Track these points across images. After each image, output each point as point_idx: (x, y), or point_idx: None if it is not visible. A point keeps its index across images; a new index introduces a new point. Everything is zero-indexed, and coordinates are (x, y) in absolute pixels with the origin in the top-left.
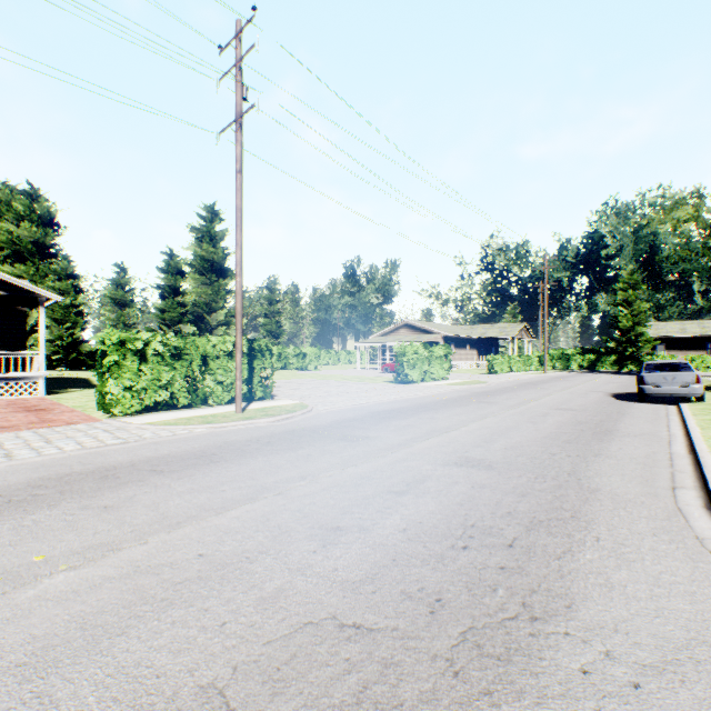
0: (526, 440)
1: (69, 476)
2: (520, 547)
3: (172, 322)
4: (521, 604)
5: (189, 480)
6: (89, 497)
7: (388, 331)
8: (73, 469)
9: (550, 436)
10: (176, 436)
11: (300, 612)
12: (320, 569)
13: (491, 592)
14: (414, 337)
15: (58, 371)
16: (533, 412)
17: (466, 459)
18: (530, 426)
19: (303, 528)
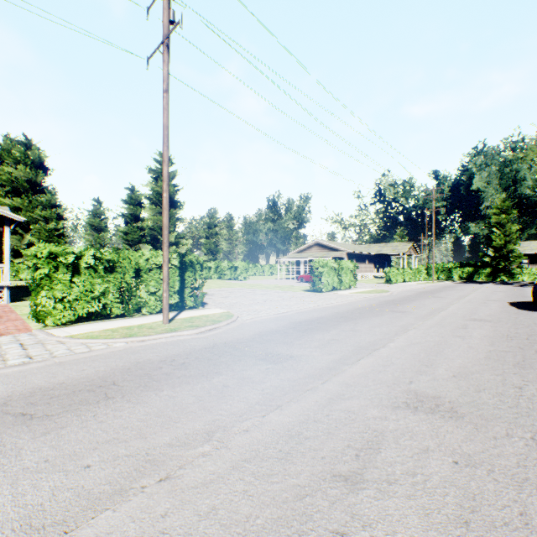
0: (469, 363)
1: None
2: None
3: (133, 242)
4: None
5: (53, 438)
6: None
7: (302, 249)
8: None
9: (492, 356)
10: (89, 352)
11: None
12: None
13: None
14: (324, 253)
15: None
16: (451, 323)
17: (416, 396)
18: (460, 341)
19: None
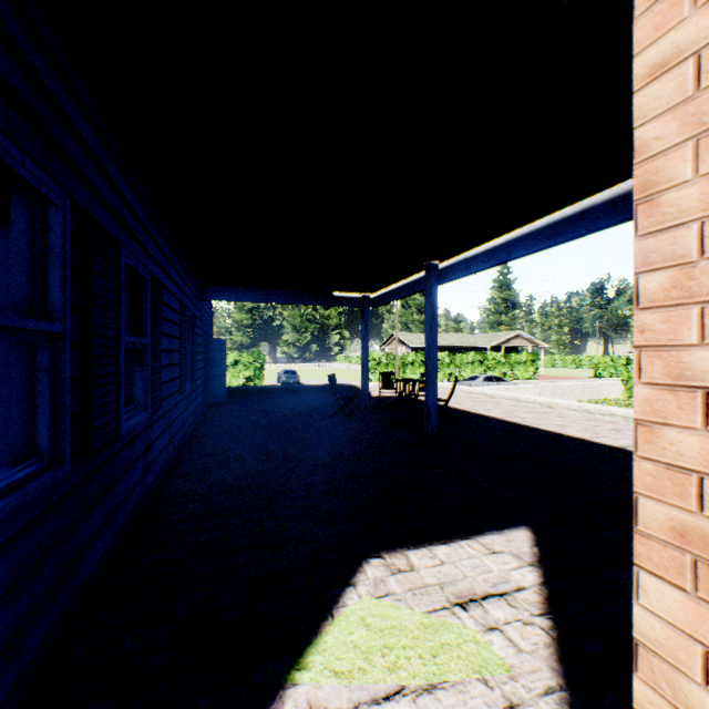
0: None
1: None
2: None
3: None
4: None
5: None
6: None
7: None
8: None
9: None
10: None
11: None
12: None
13: None
14: None
15: None
16: None
17: None
18: None
19: None
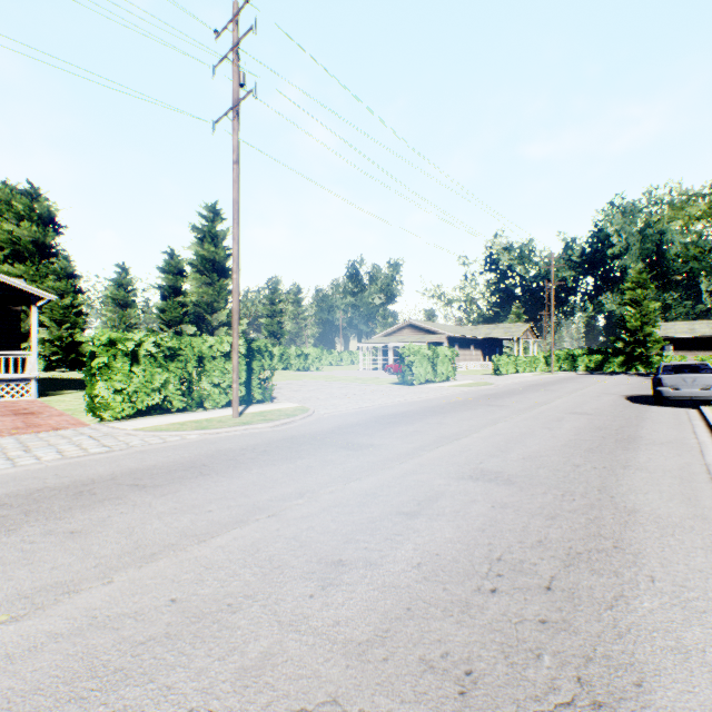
0: (544, 449)
1: (40, 491)
2: (560, 590)
3: (173, 323)
4: (576, 681)
5: (173, 497)
6: (56, 519)
7: (391, 331)
8: (46, 483)
9: (570, 443)
10: (166, 443)
11: (290, 693)
12: (318, 622)
13: (535, 660)
14: (418, 337)
15: (57, 372)
16: (547, 417)
17: (481, 471)
18: (546, 432)
19: (299, 562)
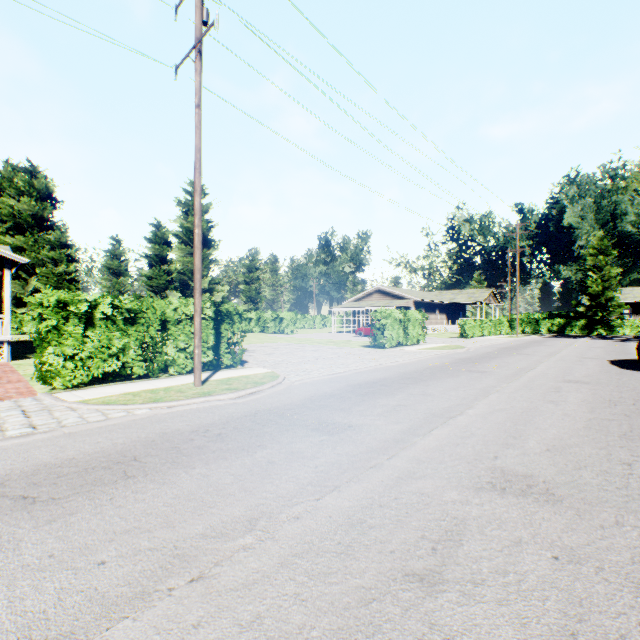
0: (566, 433)
1: None
2: None
3: (159, 289)
4: None
5: (60, 527)
6: None
7: (361, 297)
8: None
9: (593, 425)
10: (105, 421)
11: None
12: None
13: None
14: (387, 302)
15: None
16: (541, 386)
17: (503, 474)
18: (553, 407)
19: None
